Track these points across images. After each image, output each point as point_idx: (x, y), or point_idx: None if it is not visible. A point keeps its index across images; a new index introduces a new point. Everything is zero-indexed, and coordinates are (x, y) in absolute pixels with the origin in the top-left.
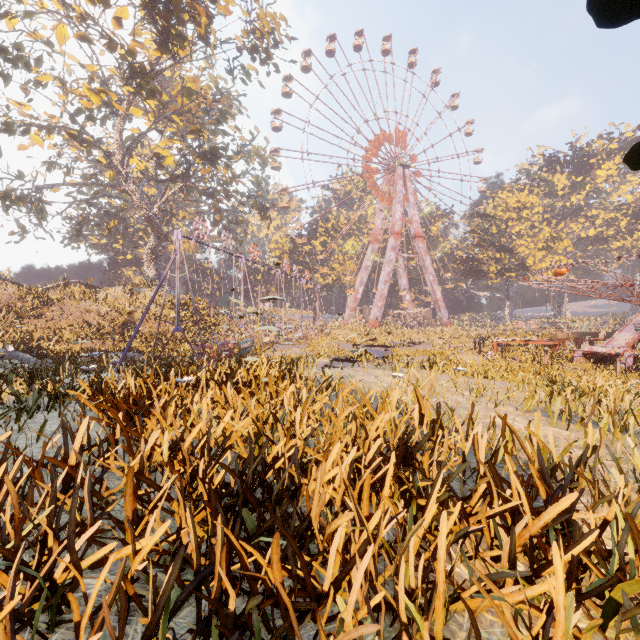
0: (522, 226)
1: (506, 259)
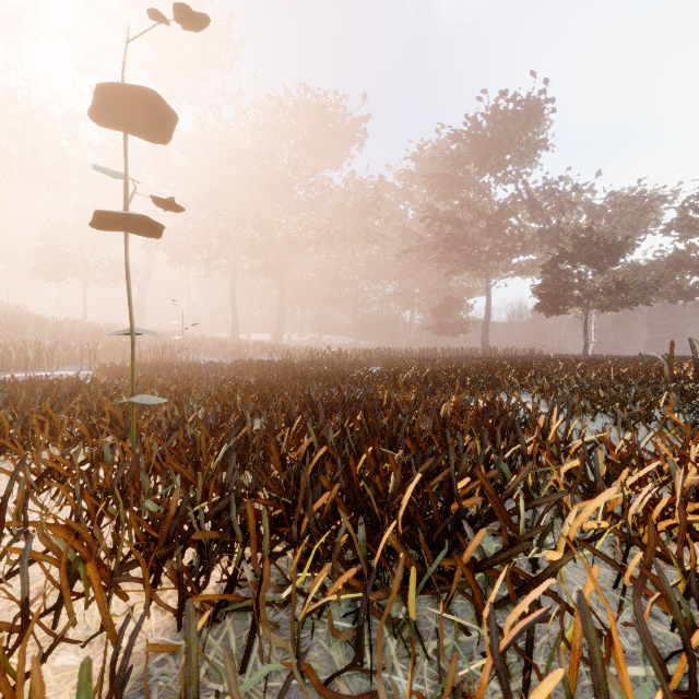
0: None
1: None
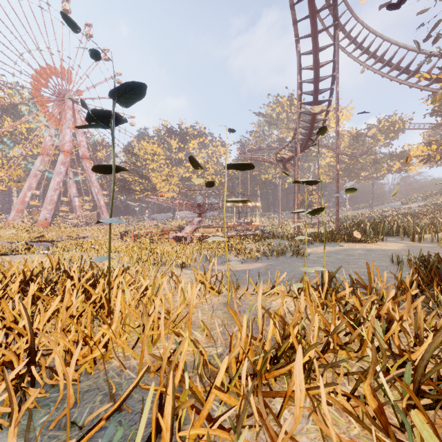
0: (155, 165)
1: (146, 183)
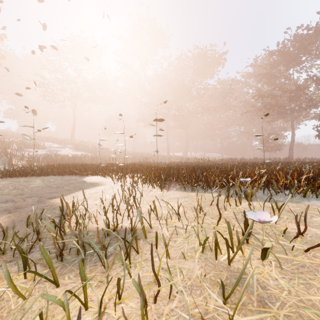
0: None
1: None
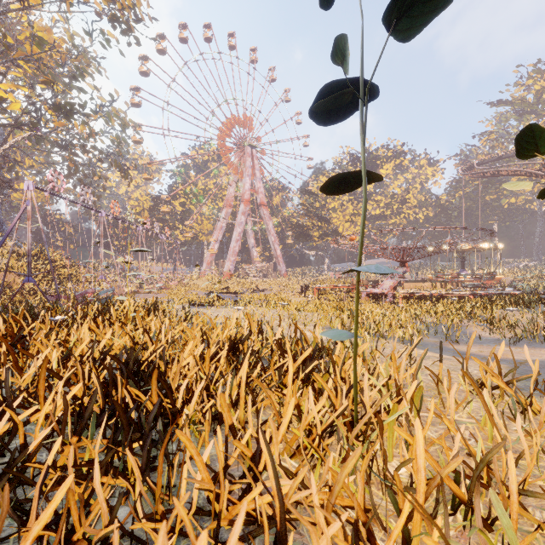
0: (336, 203)
1: (325, 227)
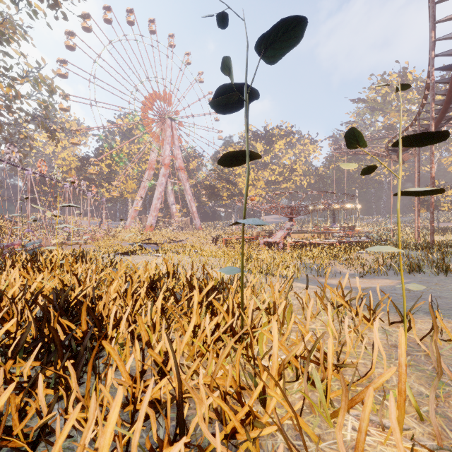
0: (241, 170)
1: (232, 189)
